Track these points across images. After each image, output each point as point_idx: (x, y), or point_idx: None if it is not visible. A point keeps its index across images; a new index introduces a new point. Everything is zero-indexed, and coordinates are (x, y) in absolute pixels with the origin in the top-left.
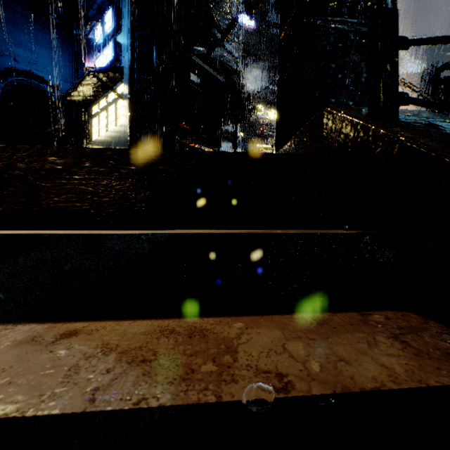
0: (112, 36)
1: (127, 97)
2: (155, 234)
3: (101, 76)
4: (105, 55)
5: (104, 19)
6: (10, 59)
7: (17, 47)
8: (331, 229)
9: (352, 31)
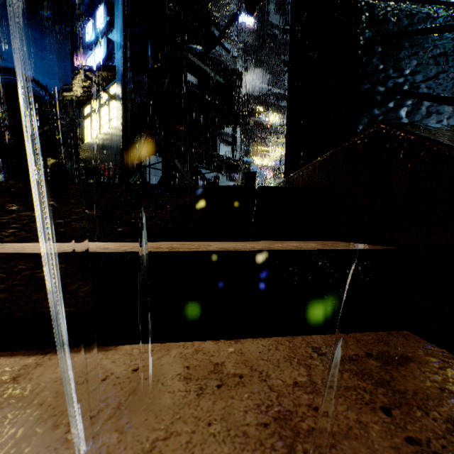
0: (104, 33)
1: (120, 98)
2: None
3: (92, 76)
4: (96, 54)
5: (96, 15)
6: None
7: (3, 44)
8: (400, 329)
9: (409, 11)
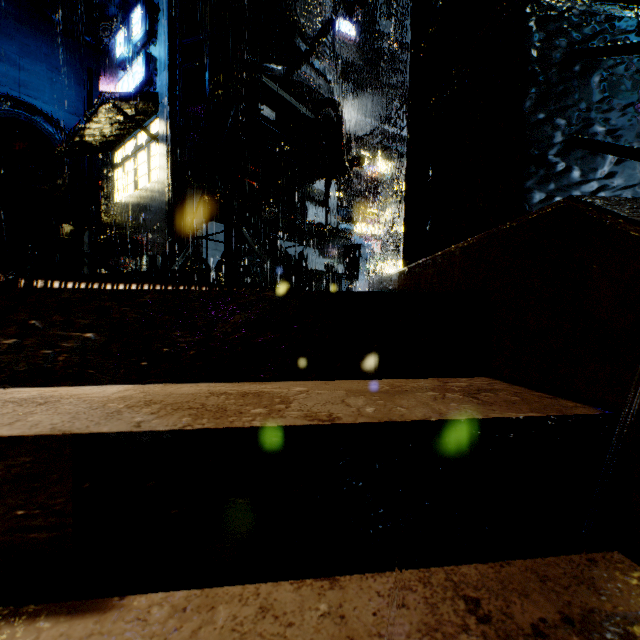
0: (142, 47)
1: (165, 139)
2: None
3: (125, 107)
4: (131, 75)
5: (130, 20)
6: None
7: None
8: (608, 549)
9: (604, 15)
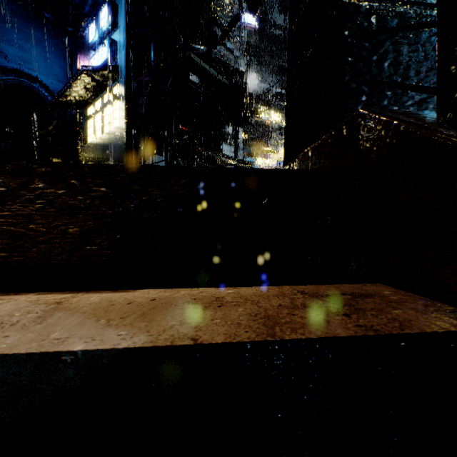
0: (107, 34)
1: (123, 98)
2: (90, 351)
3: (96, 76)
4: (100, 54)
5: (99, 15)
6: None
7: (8, 44)
8: (375, 282)
9: (390, 11)
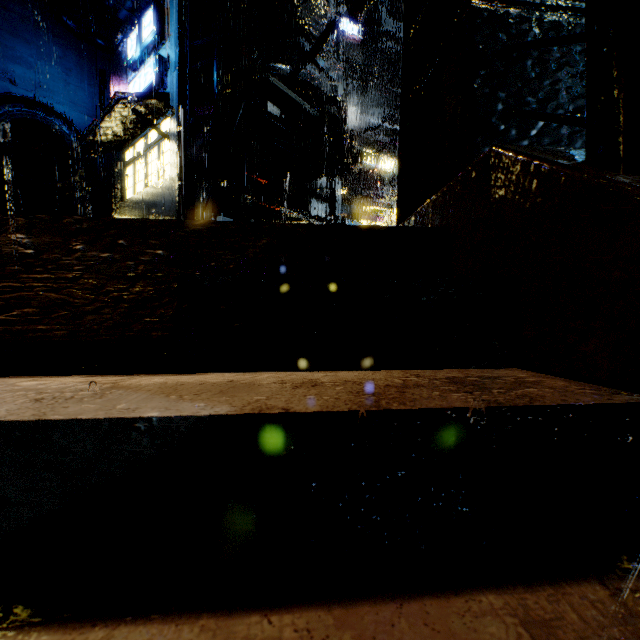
0: (153, 48)
1: (175, 137)
2: (167, 418)
3: (137, 107)
4: (142, 76)
5: (141, 23)
6: (3, 80)
7: (15, 63)
8: (510, 367)
9: (535, 19)
